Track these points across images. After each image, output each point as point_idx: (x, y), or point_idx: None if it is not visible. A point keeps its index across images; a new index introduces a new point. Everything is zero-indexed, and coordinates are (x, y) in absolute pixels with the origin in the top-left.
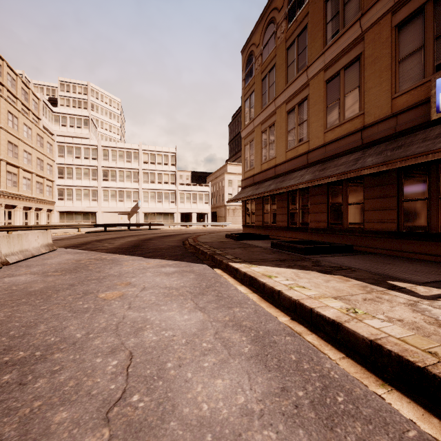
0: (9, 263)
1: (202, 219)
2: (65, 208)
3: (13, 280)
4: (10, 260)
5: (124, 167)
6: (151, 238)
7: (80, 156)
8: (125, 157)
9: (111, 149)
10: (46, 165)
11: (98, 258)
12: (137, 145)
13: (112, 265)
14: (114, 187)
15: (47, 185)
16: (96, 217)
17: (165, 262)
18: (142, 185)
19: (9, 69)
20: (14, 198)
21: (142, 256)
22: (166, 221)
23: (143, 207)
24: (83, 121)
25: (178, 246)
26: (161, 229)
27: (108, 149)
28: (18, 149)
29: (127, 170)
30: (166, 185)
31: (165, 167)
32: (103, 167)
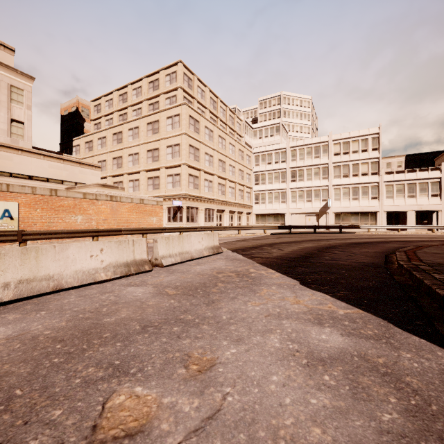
0: (163, 265)
1: (427, 220)
2: (259, 211)
3: (129, 292)
4: (165, 262)
5: (312, 165)
6: (335, 246)
7: (271, 162)
8: (313, 153)
9: (298, 149)
10: (245, 175)
11: (242, 272)
12: (326, 137)
13: (242, 291)
14: (301, 187)
15: (247, 191)
16: (285, 218)
17: (331, 305)
18: (333, 181)
19: (221, 104)
20: (223, 204)
21: (298, 279)
22: (364, 223)
23: (334, 206)
24: (274, 129)
25: (374, 265)
26: (356, 232)
27: (296, 148)
28: (226, 164)
29: (315, 167)
30: (364, 177)
31: (362, 155)
32: (291, 168)
